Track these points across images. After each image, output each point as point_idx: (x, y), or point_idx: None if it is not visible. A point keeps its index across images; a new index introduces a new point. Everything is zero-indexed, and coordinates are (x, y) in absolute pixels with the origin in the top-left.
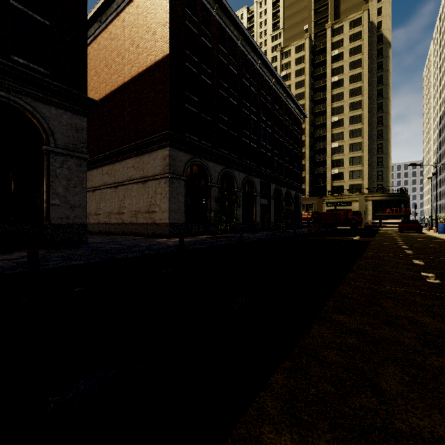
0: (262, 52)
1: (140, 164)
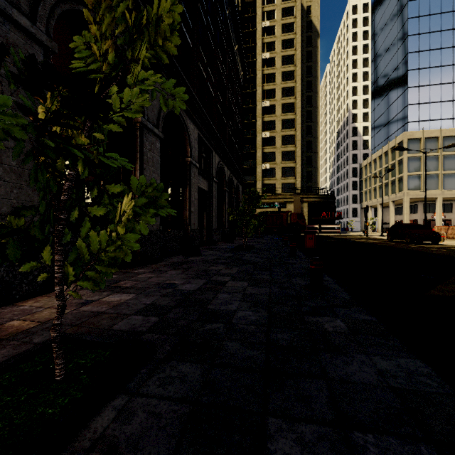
0: None
1: None
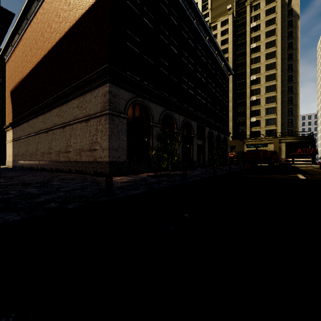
0: (198, 9)
1: (83, 103)
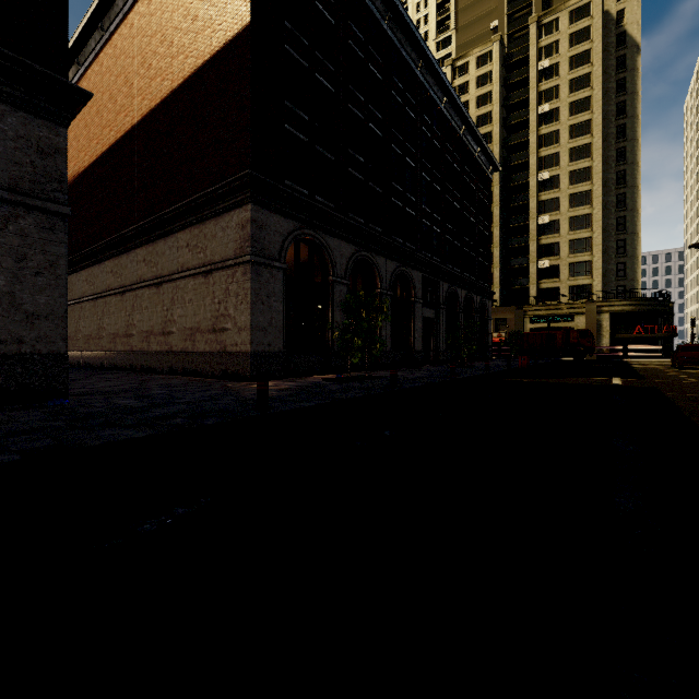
0: (426, 46)
1: (200, 240)
